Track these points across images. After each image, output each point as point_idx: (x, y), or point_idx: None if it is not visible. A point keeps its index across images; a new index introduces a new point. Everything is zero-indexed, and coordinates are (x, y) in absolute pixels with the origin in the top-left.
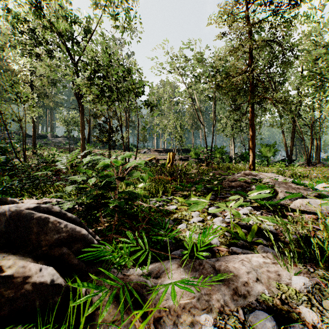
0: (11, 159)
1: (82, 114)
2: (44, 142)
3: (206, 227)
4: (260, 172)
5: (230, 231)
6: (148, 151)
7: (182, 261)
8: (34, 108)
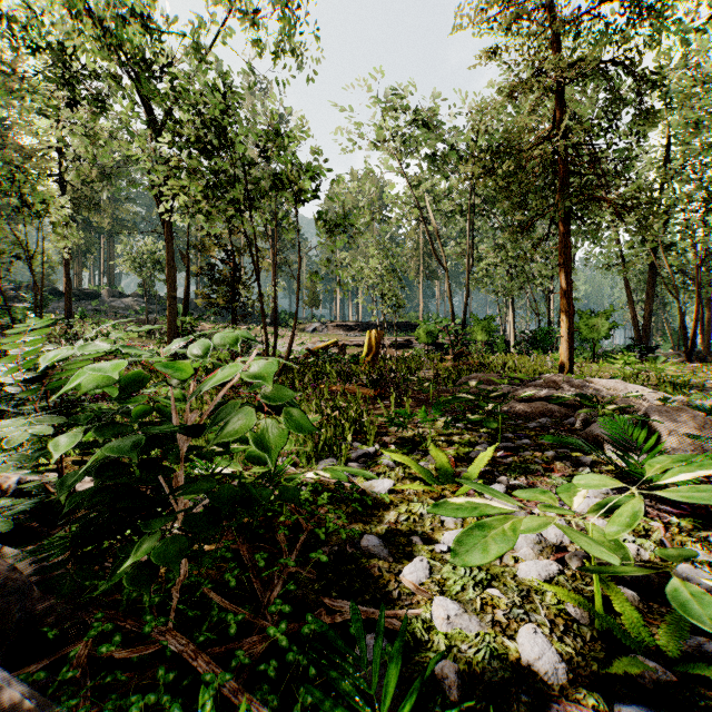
0: None
1: (168, 242)
2: (94, 307)
3: None
4: (589, 378)
5: (589, 607)
6: (323, 328)
7: None
8: (63, 230)
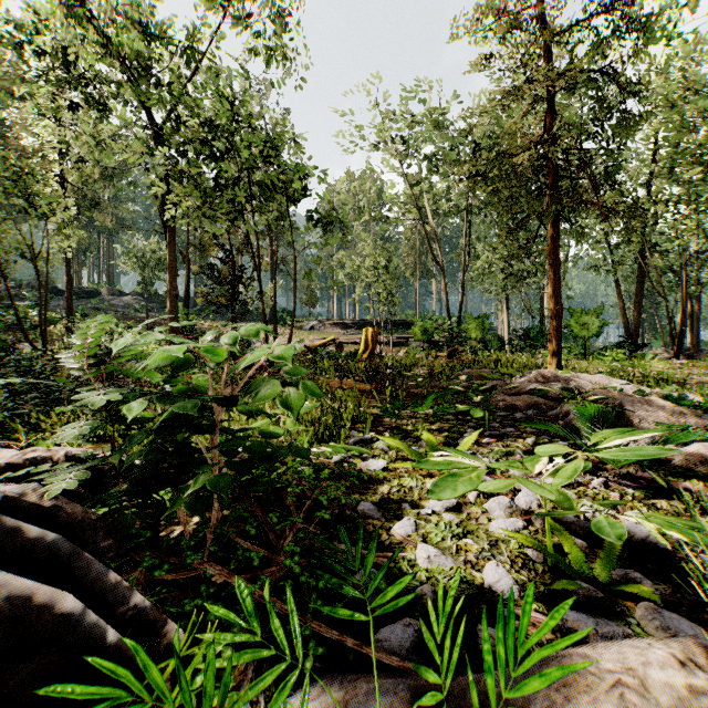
0: (7, 343)
1: (170, 243)
2: (94, 305)
3: (511, 595)
4: (576, 374)
5: (542, 547)
6: (320, 326)
7: (417, 696)
8: (67, 230)
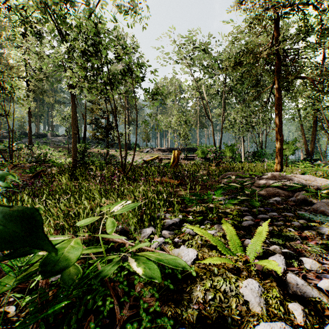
0: None
1: (72, 106)
2: (44, 141)
3: None
4: (293, 174)
5: None
6: (151, 151)
7: None
8: (24, 102)
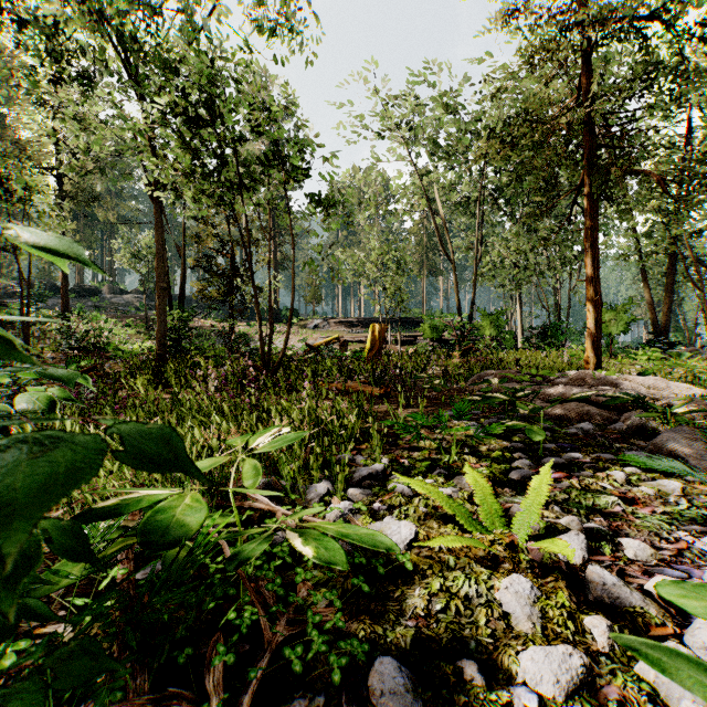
0: None
1: (157, 230)
2: (94, 303)
3: None
4: (623, 375)
5: None
6: (325, 325)
7: None
8: (53, 221)
